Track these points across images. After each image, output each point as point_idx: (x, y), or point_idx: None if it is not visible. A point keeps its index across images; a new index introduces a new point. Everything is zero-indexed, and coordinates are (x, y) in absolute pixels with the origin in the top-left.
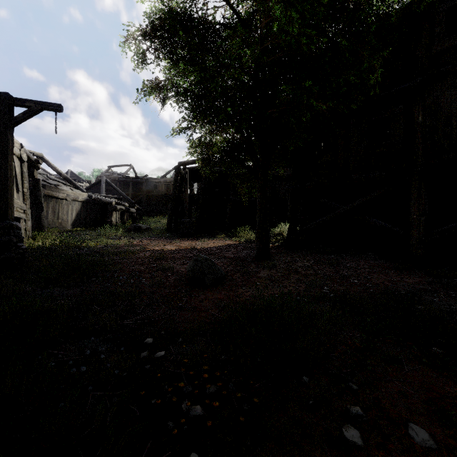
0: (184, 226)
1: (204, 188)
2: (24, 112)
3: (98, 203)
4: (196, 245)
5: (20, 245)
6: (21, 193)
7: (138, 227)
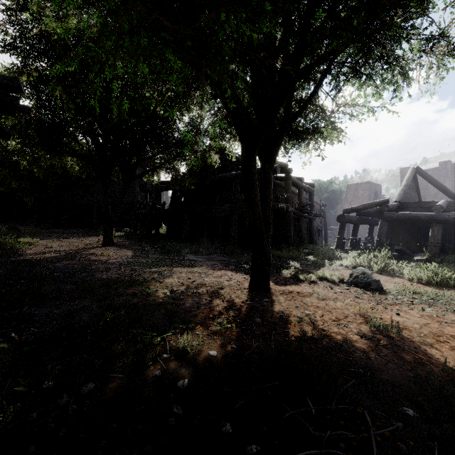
0: None
1: None
2: None
3: None
4: None
5: None
6: None
7: None
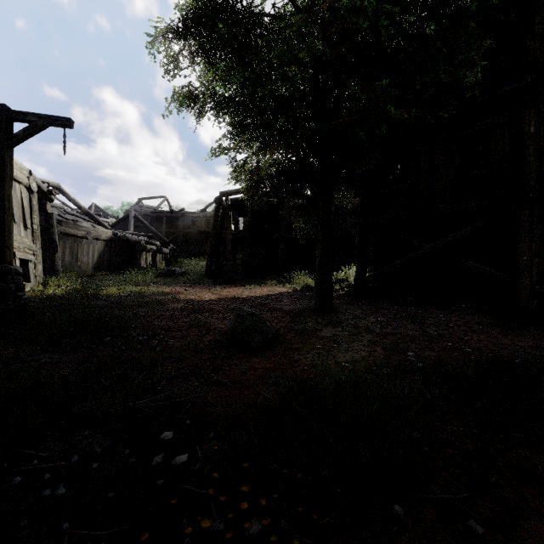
0: (226, 269)
1: (251, 223)
2: (25, 128)
3: (124, 242)
4: (241, 294)
5: (20, 294)
6: (29, 231)
7: (171, 271)
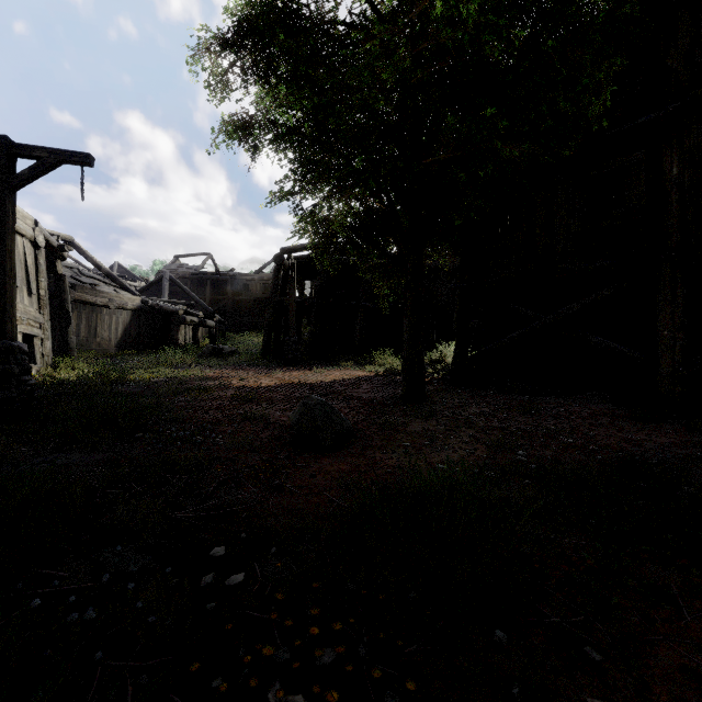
0: (289, 347)
1: (321, 288)
2: (32, 167)
3: (157, 312)
4: (308, 379)
5: (25, 379)
6: (35, 297)
7: (218, 349)
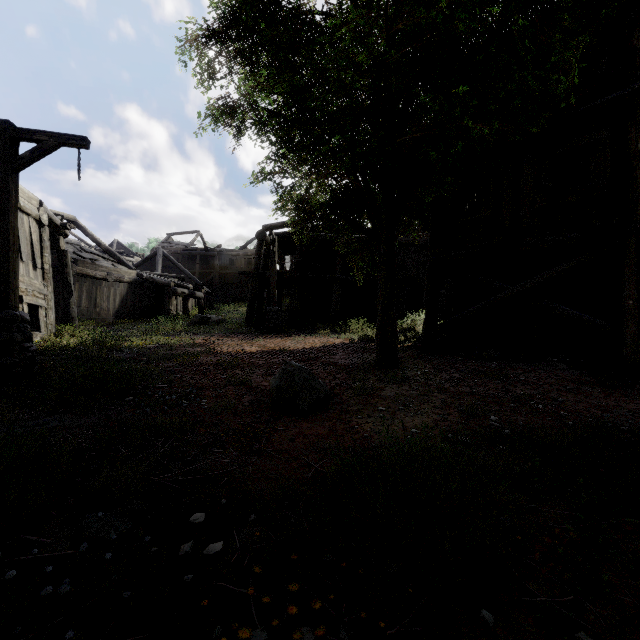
0: (271, 316)
1: (299, 262)
2: (33, 149)
3: (151, 284)
4: (288, 346)
5: (27, 345)
6: (39, 271)
7: (205, 318)
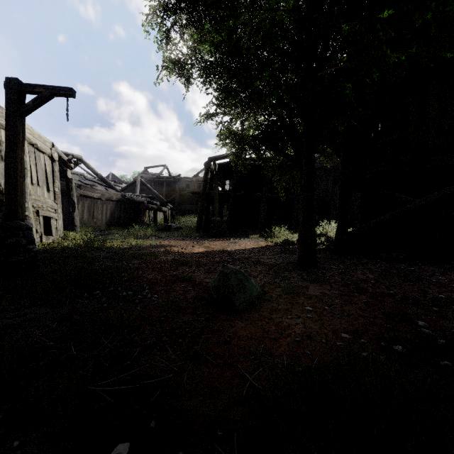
0: (214, 225)
1: (236, 184)
2: (34, 99)
3: (131, 202)
4: (226, 247)
5: (30, 247)
6: (52, 193)
7: (168, 226)
